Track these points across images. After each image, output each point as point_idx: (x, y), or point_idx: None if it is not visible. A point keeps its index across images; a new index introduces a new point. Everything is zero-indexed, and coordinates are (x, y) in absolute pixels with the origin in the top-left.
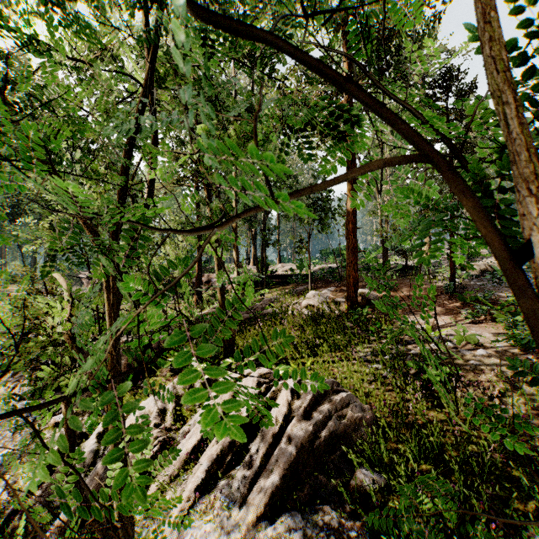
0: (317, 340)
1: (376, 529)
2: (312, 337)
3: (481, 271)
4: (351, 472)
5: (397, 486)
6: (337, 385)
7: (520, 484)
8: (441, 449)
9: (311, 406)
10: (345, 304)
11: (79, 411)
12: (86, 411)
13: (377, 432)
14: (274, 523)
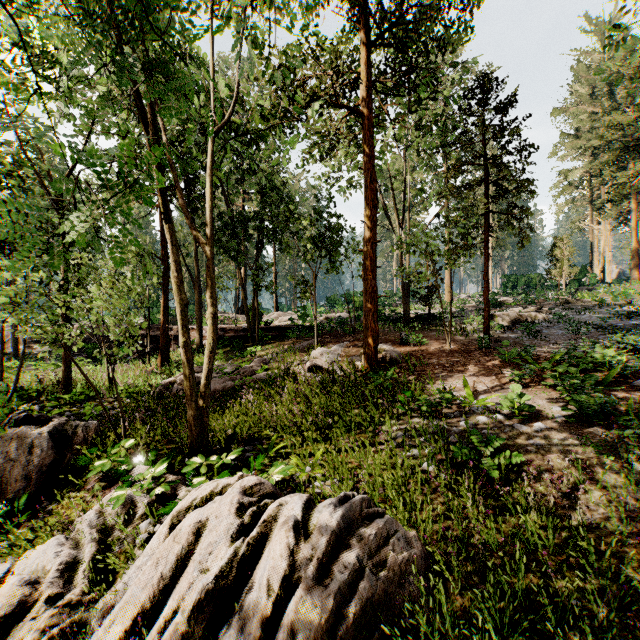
0: (330, 419)
1: None
2: (322, 413)
3: (512, 322)
4: None
5: None
6: (367, 502)
7: None
8: (527, 597)
9: (329, 553)
10: (362, 365)
11: None
12: None
13: (437, 586)
14: None
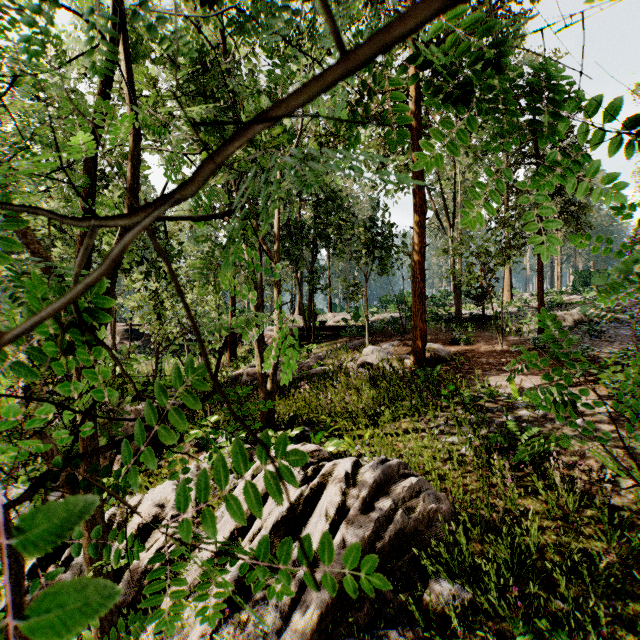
0: (378, 407)
1: None
2: (371, 403)
3: (574, 322)
4: (424, 582)
5: (486, 603)
6: (404, 467)
7: None
8: (540, 551)
9: (371, 495)
10: (411, 362)
11: None
12: None
13: (457, 530)
14: None
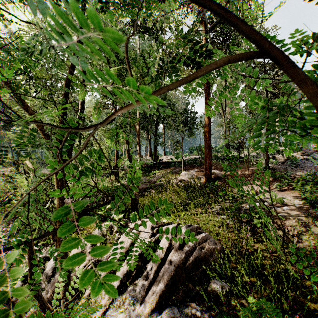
0: (187, 201)
1: (224, 317)
2: (184, 199)
3: (284, 160)
4: (208, 281)
5: (236, 290)
6: (199, 228)
7: (311, 289)
8: (263, 267)
9: (183, 241)
10: (204, 179)
11: (44, 243)
12: (48, 243)
13: (224, 257)
14: (161, 313)
